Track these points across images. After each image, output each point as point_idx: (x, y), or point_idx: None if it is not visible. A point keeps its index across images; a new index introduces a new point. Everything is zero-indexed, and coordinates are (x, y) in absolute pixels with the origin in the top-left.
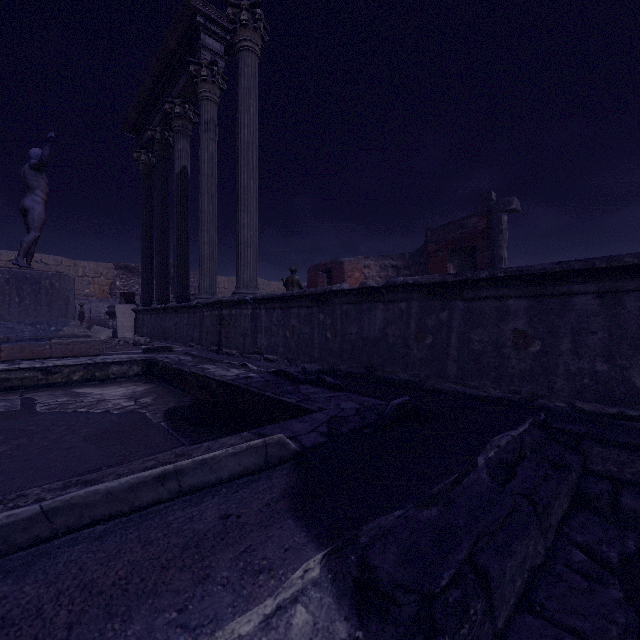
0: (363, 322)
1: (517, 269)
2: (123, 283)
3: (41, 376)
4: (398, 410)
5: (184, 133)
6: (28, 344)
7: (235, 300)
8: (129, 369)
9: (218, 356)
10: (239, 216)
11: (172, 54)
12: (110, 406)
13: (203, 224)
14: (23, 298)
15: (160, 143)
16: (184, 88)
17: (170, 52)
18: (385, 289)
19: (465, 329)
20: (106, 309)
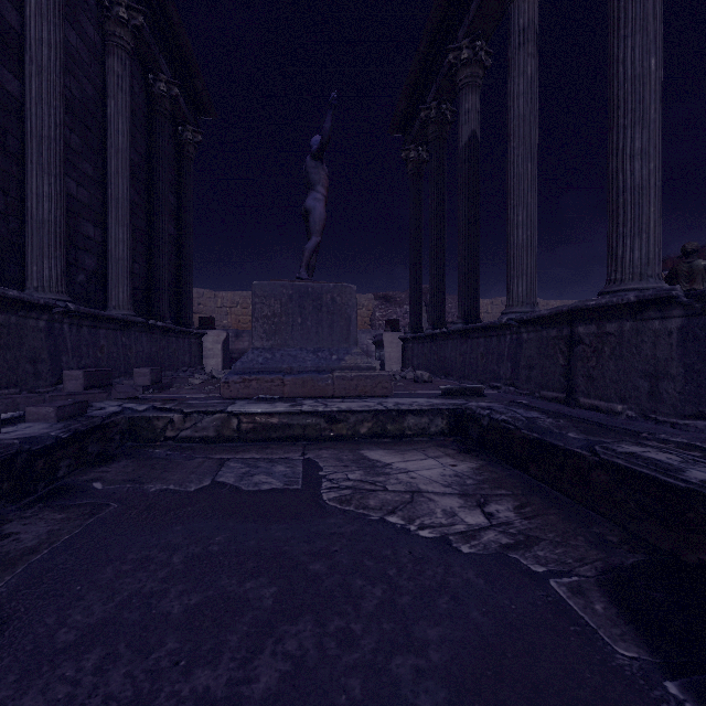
0: None
1: None
2: (381, 313)
3: (324, 424)
4: None
5: (473, 85)
6: (310, 377)
7: (627, 302)
8: (430, 423)
9: (583, 413)
10: (619, 140)
11: None
12: (441, 519)
13: (515, 195)
14: (305, 318)
15: (435, 122)
16: (477, 13)
17: None
18: None
19: None
20: (368, 340)
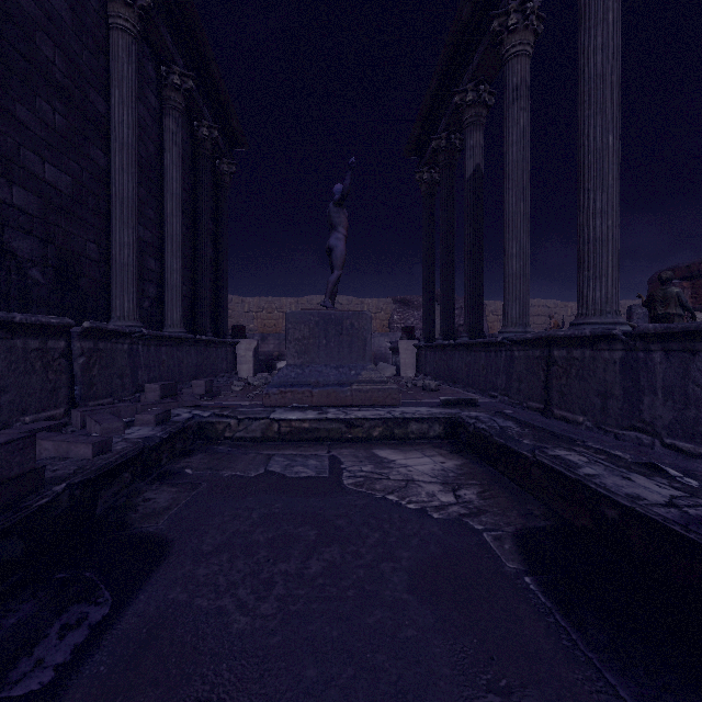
0: None
1: None
2: (399, 317)
3: (344, 429)
4: None
5: (477, 123)
6: (333, 390)
7: (585, 335)
8: (429, 428)
9: (552, 423)
10: (584, 200)
11: (465, 28)
12: (424, 498)
13: (510, 230)
14: (329, 340)
15: (445, 151)
16: (479, 63)
17: (462, 26)
18: None
19: None
20: (386, 343)
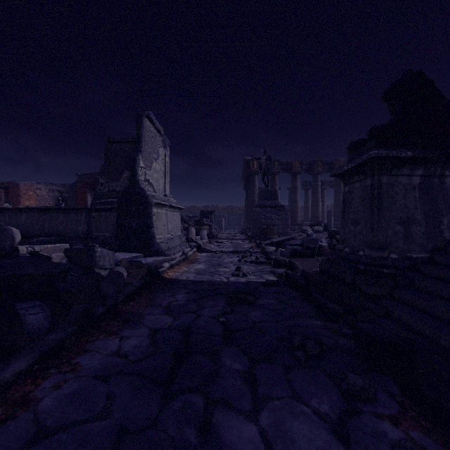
0: (18, 219)
1: (59, 207)
2: None
3: None
4: (21, 236)
5: None
6: None
7: None
8: None
9: None
10: None
11: None
12: None
13: None
14: None
15: None
16: None
17: None
18: (26, 209)
19: (50, 220)
20: None
